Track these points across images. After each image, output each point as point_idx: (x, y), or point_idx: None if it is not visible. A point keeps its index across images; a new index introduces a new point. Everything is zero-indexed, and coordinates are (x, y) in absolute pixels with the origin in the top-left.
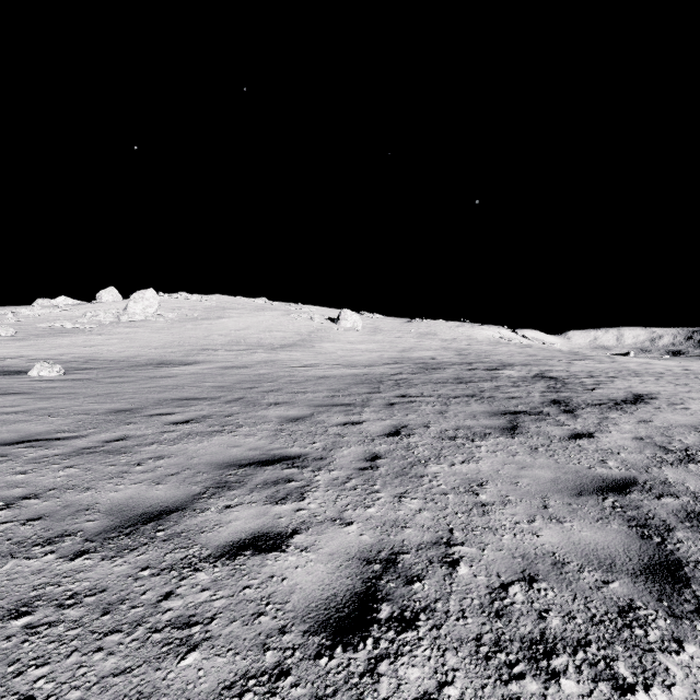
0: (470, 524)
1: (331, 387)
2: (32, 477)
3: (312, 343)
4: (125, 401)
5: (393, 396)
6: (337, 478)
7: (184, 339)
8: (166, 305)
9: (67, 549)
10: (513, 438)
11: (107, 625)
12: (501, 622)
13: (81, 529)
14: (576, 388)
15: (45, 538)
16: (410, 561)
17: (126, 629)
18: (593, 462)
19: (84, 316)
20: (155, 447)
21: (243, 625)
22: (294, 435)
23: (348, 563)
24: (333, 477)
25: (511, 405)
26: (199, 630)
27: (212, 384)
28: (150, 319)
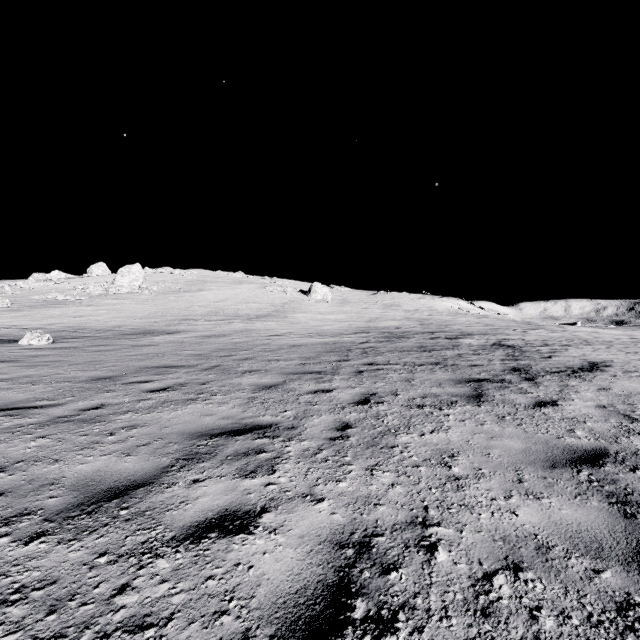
0: (445, 501)
1: (303, 355)
2: (2, 448)
3: (285, 314)
4: (106, 369)
5: (361, 364)
6: (308, 449)
7: (167, 310)
8: (151, 279)
9: (23, 531)
10: (479, 406)
11: (51, 627)
12: (489, 624)
13: (42, 507)
14: (534, 356)
15: (2, 518)
16: (385, 545)
17: (71, 633)
18: (561, 431)
19: (75, 289)
20: (130, 416)
21: (202, 627)
22: (266, 403)
23: (319, 548)
24: (303, 448)
25: (474, 372)
26: (153, 634)
27: (191, 352)
28: (136, 292)
